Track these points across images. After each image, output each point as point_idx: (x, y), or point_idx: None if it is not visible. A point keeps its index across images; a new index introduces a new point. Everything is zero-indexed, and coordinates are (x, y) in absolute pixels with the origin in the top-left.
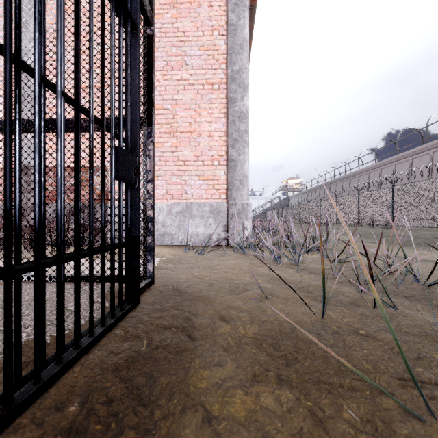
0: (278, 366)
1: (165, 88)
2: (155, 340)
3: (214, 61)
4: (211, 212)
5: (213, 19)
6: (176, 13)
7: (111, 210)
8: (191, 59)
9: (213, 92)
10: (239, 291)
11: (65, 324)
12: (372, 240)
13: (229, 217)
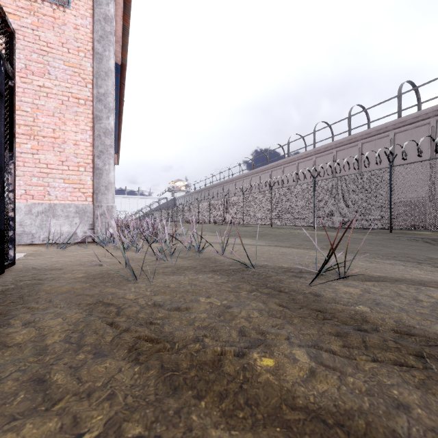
0: (89, 280)
1: (24, 90)
2: (20, 284)
3: (80, 78)
4: (77, 212)
5: (80, 41)
6: (38, 21)
7: None
8: (55, 70)
9: (79, 105)
10: (86, 263)
11: None
12: (216, 234)
13: (95, 217)
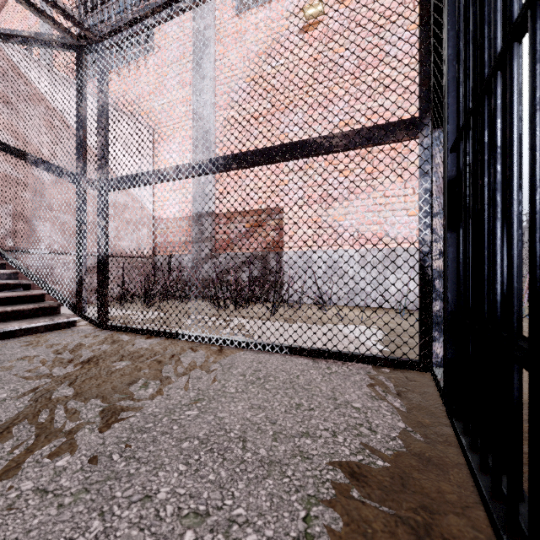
0: None
1: (356, 96)
2: None
3: None
4: None
5: None
6: None
7: (490, 260)
8: (394, 47)
9: None
10: None
11: (378, 436)
12: None
13: None
